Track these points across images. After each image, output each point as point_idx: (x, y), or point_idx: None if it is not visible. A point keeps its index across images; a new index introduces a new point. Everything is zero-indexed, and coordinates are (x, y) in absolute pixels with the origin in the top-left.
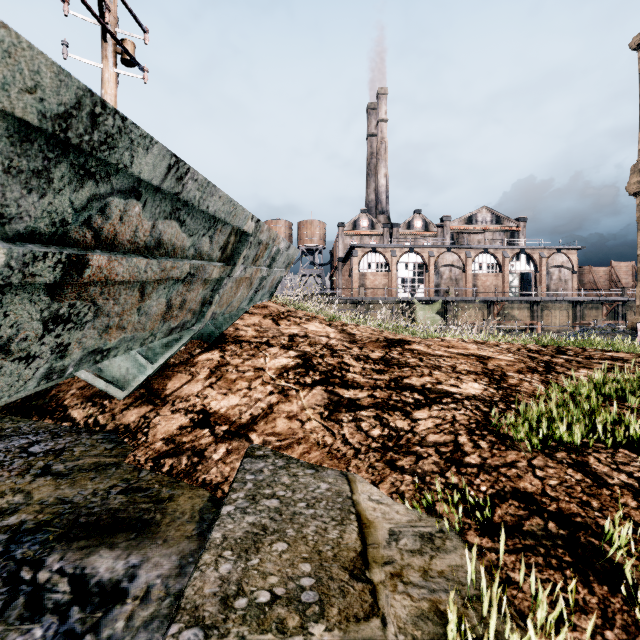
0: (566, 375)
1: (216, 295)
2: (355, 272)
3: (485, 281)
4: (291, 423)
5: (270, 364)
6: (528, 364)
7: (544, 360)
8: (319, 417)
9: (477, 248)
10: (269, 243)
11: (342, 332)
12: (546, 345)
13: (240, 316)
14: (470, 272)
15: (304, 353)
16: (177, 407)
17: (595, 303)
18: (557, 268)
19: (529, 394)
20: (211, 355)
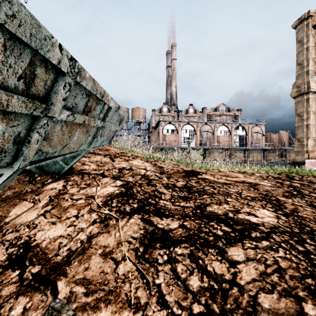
0: (315, 197)
1: (34, 134)
2: (160, 134)
3: (223, 139)
4: (105, 264)
5: (99, 192)
6: (283, 188)
7: (289, 184)
8: (134, 255)
9: (219, 123)
10: (100, 99)
11: (155, 166)
12: (279, 173)
13: (83, 155)
14: (216, 134)
15: (127, 182)
16: (5, 238)
17: (273, 150)
18: (256, 133)
19: (314, 221)
20: (56, 184)
